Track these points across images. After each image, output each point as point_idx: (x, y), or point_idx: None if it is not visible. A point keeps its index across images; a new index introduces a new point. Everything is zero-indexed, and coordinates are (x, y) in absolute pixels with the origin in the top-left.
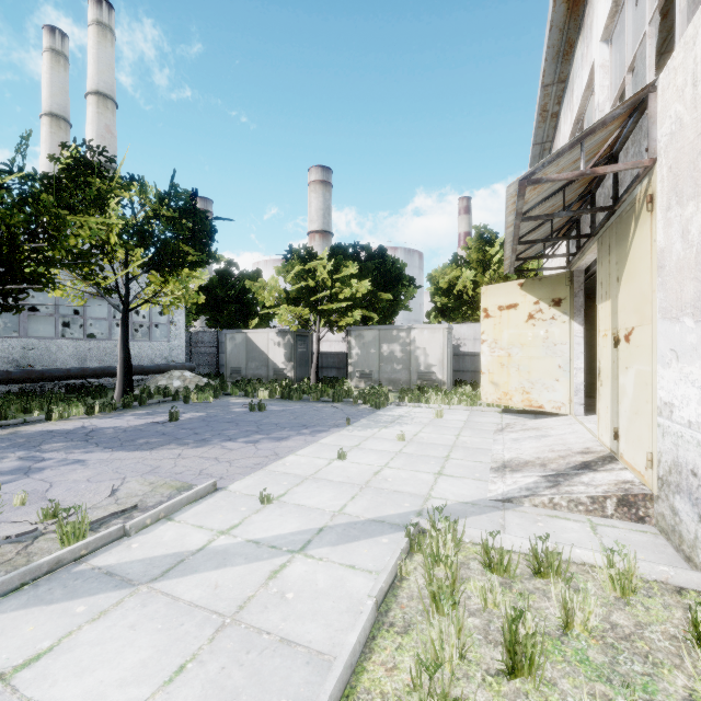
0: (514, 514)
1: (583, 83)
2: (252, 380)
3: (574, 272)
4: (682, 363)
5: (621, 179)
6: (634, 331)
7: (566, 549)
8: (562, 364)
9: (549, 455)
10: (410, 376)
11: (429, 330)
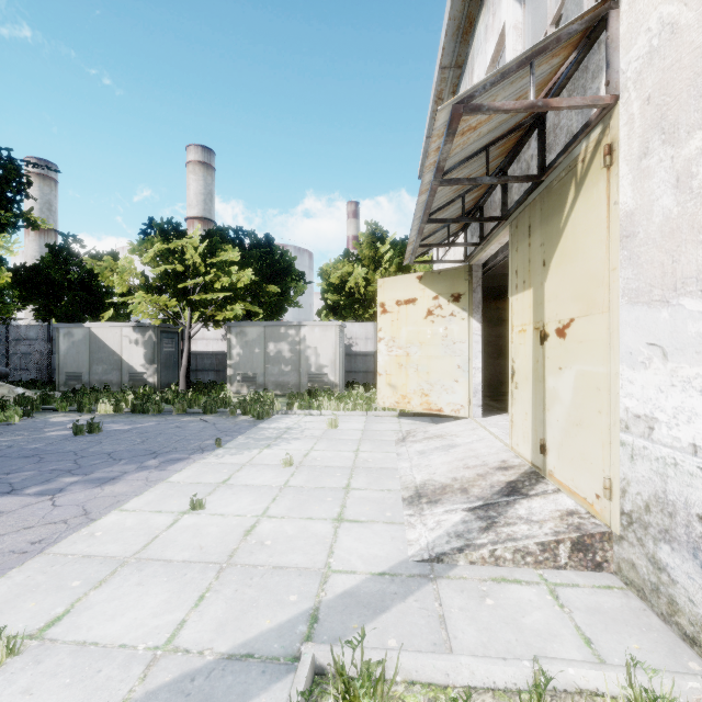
0: (450, 586)
1: (487, 57)
2: (97, 388)
3: (473, 266)
4: (677, 362)
5: (550, 143)
6: (575, 323)
7: (554, 670)
8: (461, 363)
9: (466, 473)
10: (300, 378)
11: (321, 327)
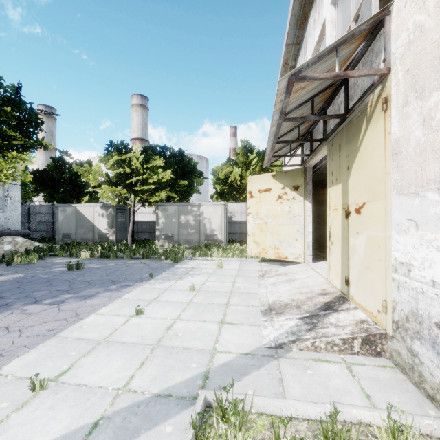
0: (287, 362)
1: (315, 39)
2: (80, 243)
3: (306, 168)
4: (424, 230)
5: (351, 94)
6: (366, 205)
7: (344, 410)
8: (299, 229)
9: (300, 297)
10: (200, 237)
11: (213, 206)
